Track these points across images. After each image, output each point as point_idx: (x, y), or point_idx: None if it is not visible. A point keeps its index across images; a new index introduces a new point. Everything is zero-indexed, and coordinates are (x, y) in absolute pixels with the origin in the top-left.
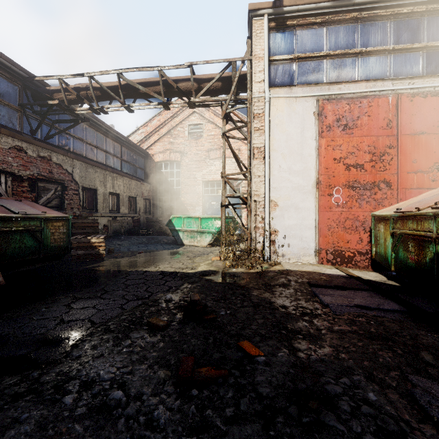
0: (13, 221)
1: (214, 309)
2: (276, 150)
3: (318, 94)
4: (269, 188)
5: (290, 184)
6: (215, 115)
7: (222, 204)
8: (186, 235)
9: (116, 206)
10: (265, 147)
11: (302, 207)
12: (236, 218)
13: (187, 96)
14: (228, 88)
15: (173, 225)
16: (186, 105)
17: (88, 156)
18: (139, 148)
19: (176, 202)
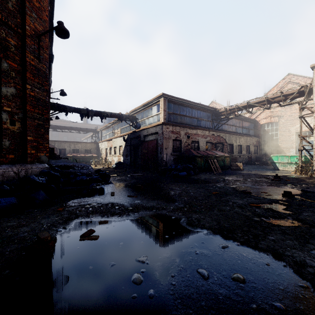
0: (219, 157)
1: (283, 178)
2: None
3: None
4: None
5: None
6: None
7: (299, 149)
8: (280, 165)
9: (240, 151)
10: None
11: None
12: (307, 156)
13: (279, 103)
14: (303, 95)
15: (272, 159)
16: (278, 106)
17: (229, 130)
18: (251, 119)
19: (275, 147)
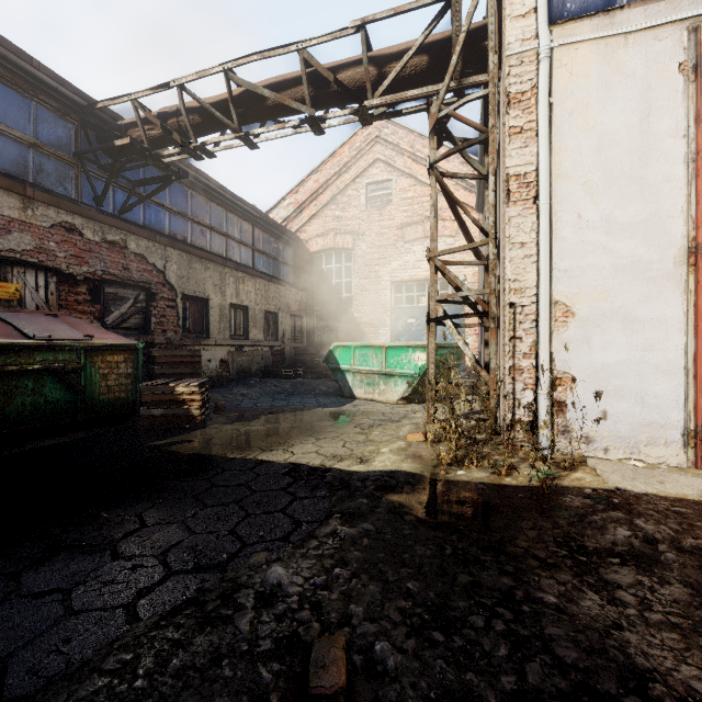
0: (19, 353)
1: (408, 696)
2: (567, 176)
3: (695, 13)
4: (549, 273)
5: (608, 258)
6: (413, 161)
7: (429, 316)
8: (358, 380)
9: (244, 328)
10: (540, 170)
11: (645, 317)
12: (462, 347)
13: (356, 96)
14: (443, 67)
15: (335, 360)
16: (354, 118)
17: (196, 243)
18: (284, 230)
19: (346, 321)
